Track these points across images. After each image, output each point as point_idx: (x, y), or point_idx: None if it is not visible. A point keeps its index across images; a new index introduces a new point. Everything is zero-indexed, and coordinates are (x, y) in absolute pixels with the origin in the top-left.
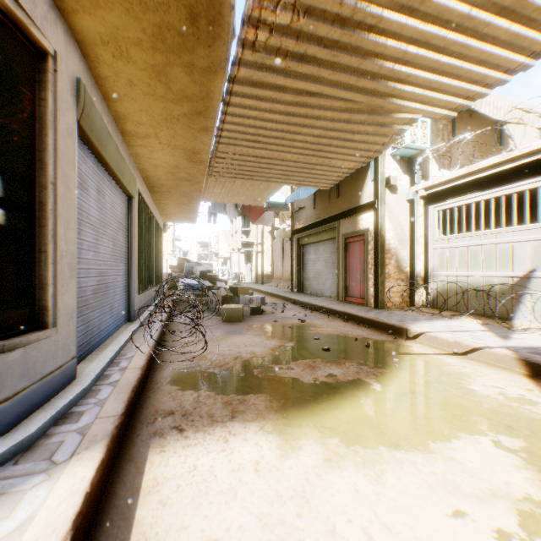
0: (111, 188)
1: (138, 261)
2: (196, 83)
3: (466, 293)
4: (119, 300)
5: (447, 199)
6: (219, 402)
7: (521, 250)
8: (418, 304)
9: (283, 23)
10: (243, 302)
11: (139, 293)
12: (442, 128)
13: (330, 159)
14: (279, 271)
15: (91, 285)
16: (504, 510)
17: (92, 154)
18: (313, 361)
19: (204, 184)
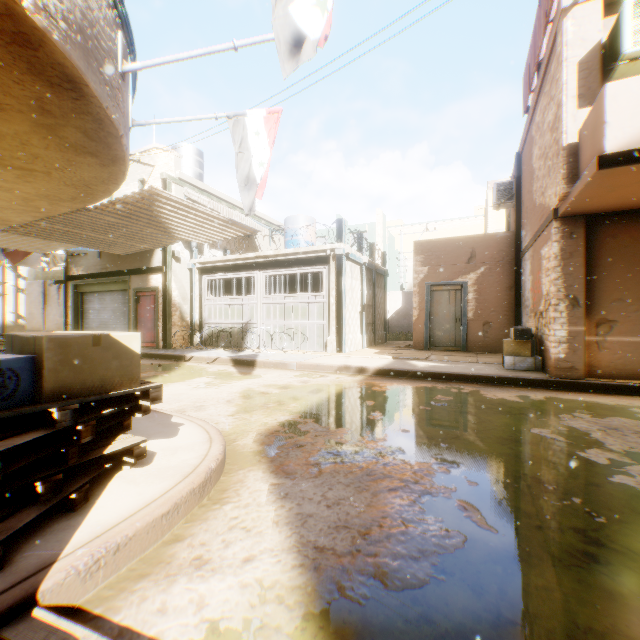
0: None
1: None
2: (54, 206)
3: (223, 334)
4: None
5: (213, 273)
6: None
7: (247, 309)
8: (195, 344)
9: (124, 209)
10: None
11: None
12: None
13: (133, 242)
14: (38, 321)
15: None
16: (202, 383)
17: None
18: None
19: None
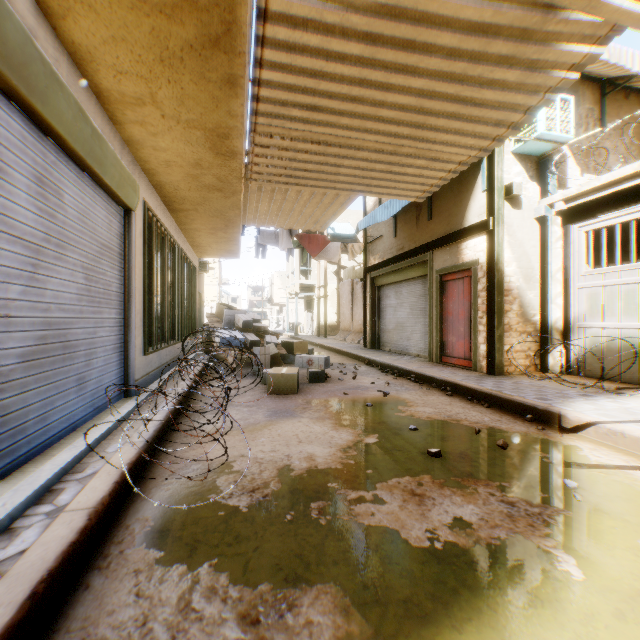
0: (79, 186)
1: (143, 306)
2: None
3: (637, 355)
4: (103, 366)
5: (603, 214)
6: (231, 613)
7: None
8: (552, 369)
9: None
10: (299, 364)
11: (146, 353)
12: (585, 114)
13: (434, 144)
14: (347, 321)
15: (16, 346)
16: None
17: (19, 109)
18: (416, 481)
19: (244, 197)
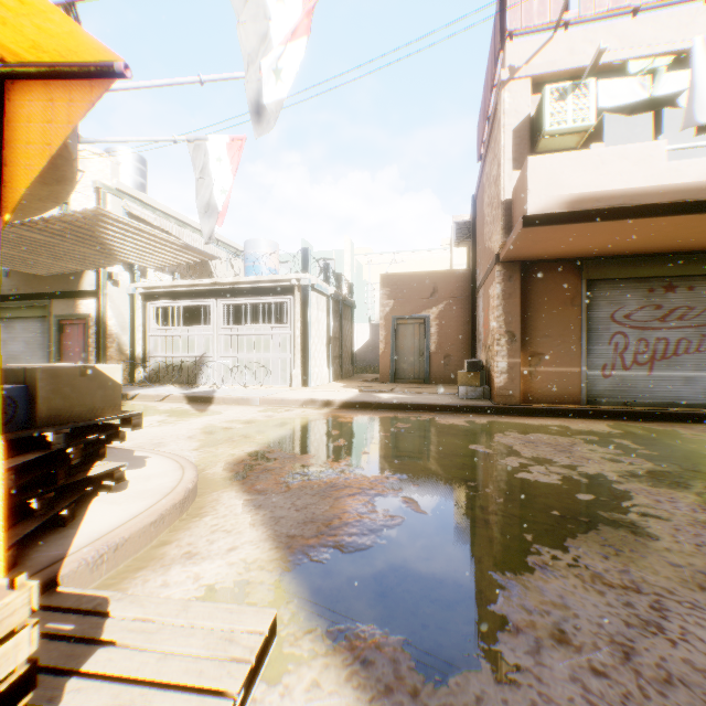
0: None
1: None
2: None
3: (172, 369)
4: None
5: (160, 300)
6: None
7: (201, 341)
8: (138, 381)
9: (59, 228)
10: None
11: None
12: None
13: (62, 262)
14: None
15: None
16: (155, 422)
17: None
18: None
19: None
